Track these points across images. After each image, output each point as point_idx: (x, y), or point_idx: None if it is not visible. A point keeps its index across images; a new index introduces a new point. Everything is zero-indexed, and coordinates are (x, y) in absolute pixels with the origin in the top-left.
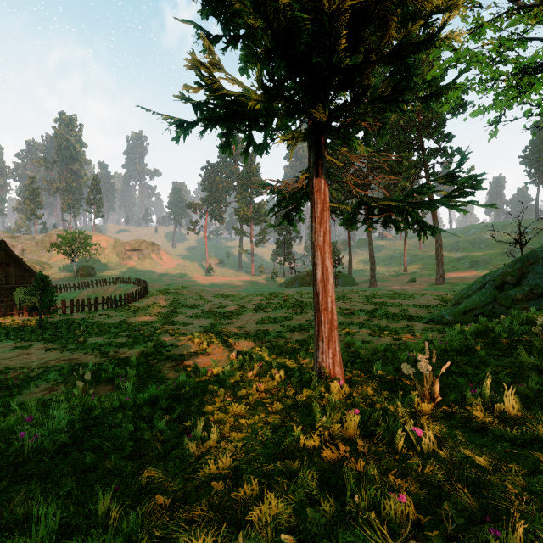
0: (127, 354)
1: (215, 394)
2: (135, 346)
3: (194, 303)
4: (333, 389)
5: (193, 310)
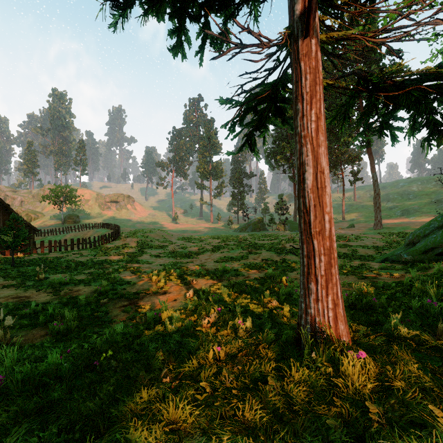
0: (81, 291)
1: (150, 364)
2: (92, 283)
3: (160, 244)
4: (349, 370)
5: (157, 250)
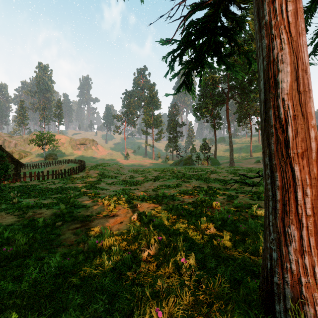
0: (43, 214)
1: None
2: (54, 207)
3: (114, 175)
4: None
5: (112, 179)
